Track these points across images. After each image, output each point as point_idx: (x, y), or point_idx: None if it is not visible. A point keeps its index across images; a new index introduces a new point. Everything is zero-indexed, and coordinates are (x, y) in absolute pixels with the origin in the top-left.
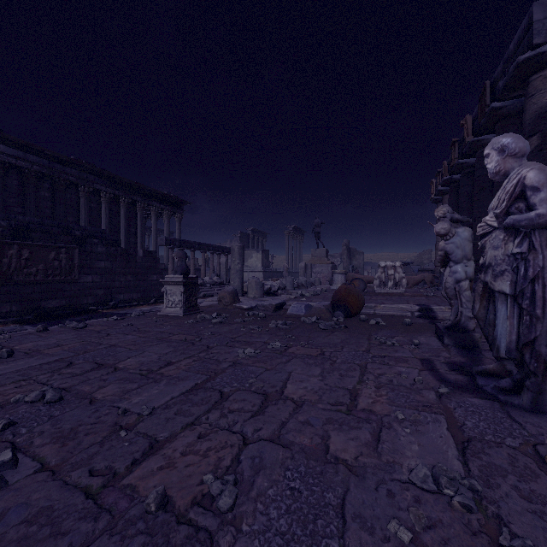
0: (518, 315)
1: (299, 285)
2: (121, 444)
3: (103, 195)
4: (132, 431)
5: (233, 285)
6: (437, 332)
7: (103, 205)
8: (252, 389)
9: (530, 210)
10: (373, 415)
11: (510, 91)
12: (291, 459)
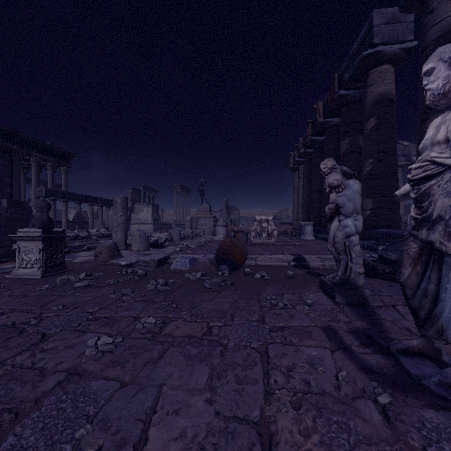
0: None
1: (185, 237)
2: None
3: None
4: None
5: (116, 239)
6: (323, 287)
7: None
8: None
9: None
10: None
11: (353, 83)
12: None
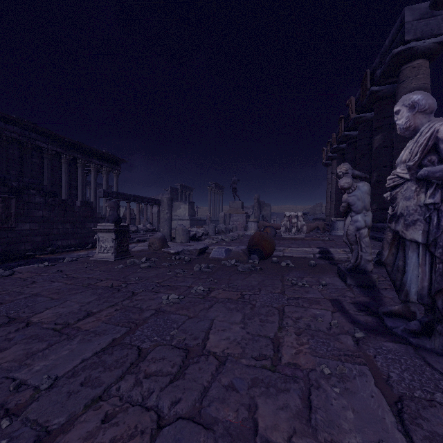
0: (430, 263)
1: (220, 232)
2: None
3: (45, 151)
4: (18, 417)
5: (163, 232)
6: (339, 273)
7: (45, 160)
8: (173, 343)
9: (442, 163)
10: (298, 371)
11: (385, 78)
12: None
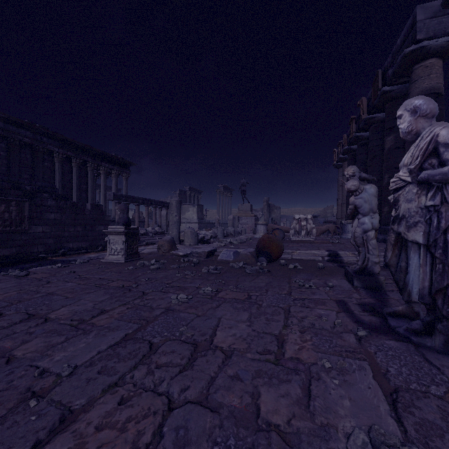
0: (430, 263)
1: (228, 234)
2: (27, 418)
3: (56, 155)
4: (44, 398)
5: (171, 235)
6: (346, 275)
7: (56, 164)
8: (182, 338)
9: (442, 166)
10: (300, 365)
11: (397, 78)
12: (219, 428)
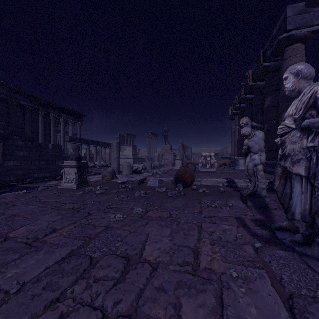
0: (310, 191)
1: (155, 167)
2: None
3: (26, 108)
4: None
5: (113, 167)
6: (241, 197)
7: (26, 114)
8: (117, 253)
9: None
10: (213, 275)
11: (273, 57)
12: None
